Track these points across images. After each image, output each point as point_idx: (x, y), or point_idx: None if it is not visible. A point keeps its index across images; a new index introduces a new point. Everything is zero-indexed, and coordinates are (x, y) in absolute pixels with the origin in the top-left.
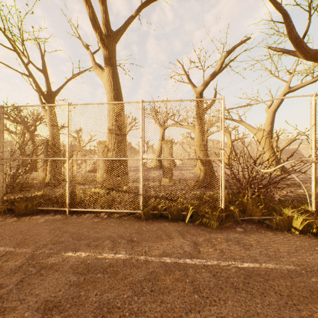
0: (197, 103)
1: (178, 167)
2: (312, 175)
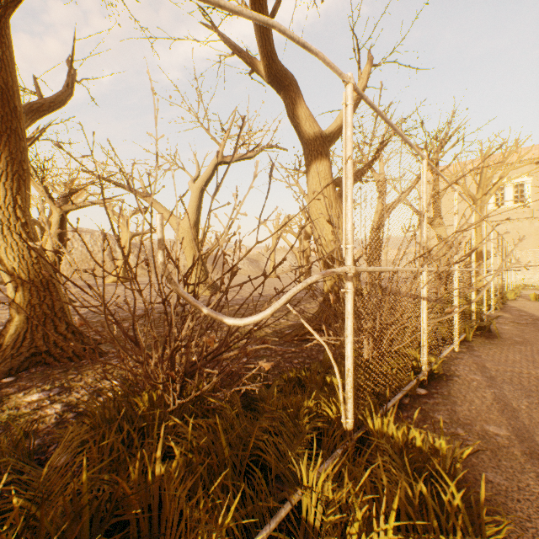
0: None
1: None
2: (349, 319)
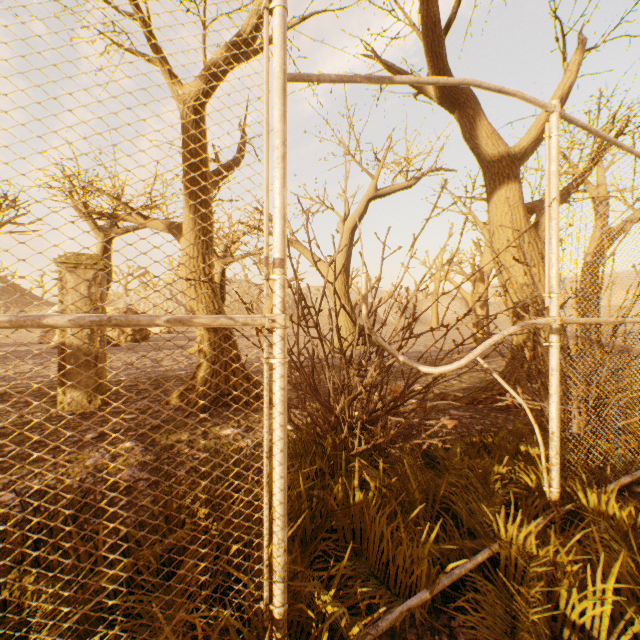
0: (185, 141)
1: (154, 341)
2: (554, 376)
